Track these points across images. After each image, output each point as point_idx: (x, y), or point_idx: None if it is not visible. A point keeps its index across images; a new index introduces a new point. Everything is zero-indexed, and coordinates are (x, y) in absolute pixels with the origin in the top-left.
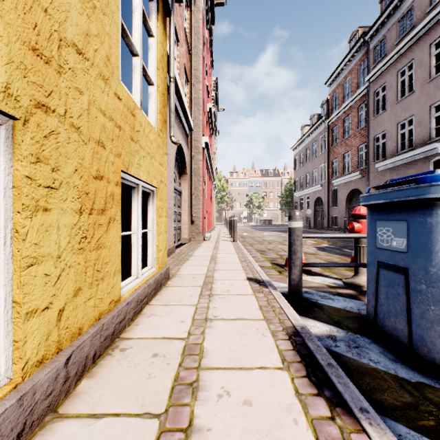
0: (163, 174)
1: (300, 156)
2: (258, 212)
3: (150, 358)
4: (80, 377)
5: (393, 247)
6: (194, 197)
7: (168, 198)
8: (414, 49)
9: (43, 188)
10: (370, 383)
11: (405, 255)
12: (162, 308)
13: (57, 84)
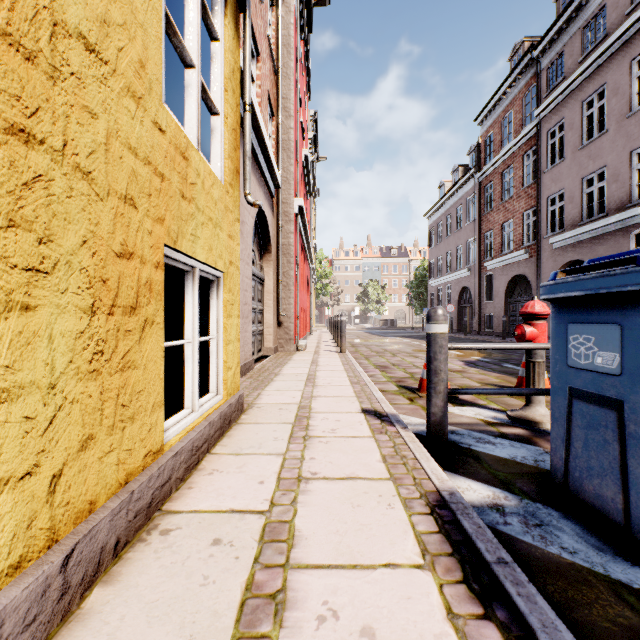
0: (235, 251)
1: (437, 227)
2: (377, 309)
3: (207, 547)
4: (90, 583)
5: (597, 366)
6: (283, 287)
7: (243, 288)
8: (606, 68)
9: (21, 272)
10: (566, 591)
11: (617, 379)
12: (231, 459)
13: (48, 98)
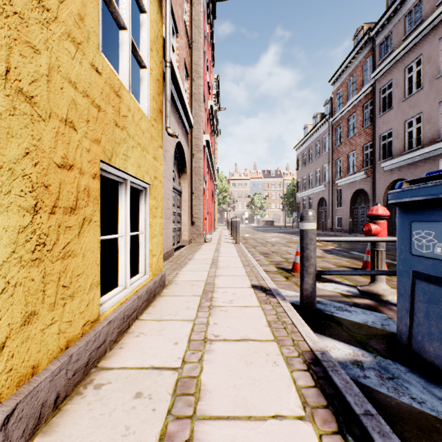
0: (158, 169)
1: (302, 156)
2: (260, 213)
3: (131, 400)
4: (30, 435)
5: (437, 254)
6: (195, 197)
7: (166, 197)
8: (422, 44)
9: None
10: (420, 438)
11: None
12: (154, 324)
13: None
